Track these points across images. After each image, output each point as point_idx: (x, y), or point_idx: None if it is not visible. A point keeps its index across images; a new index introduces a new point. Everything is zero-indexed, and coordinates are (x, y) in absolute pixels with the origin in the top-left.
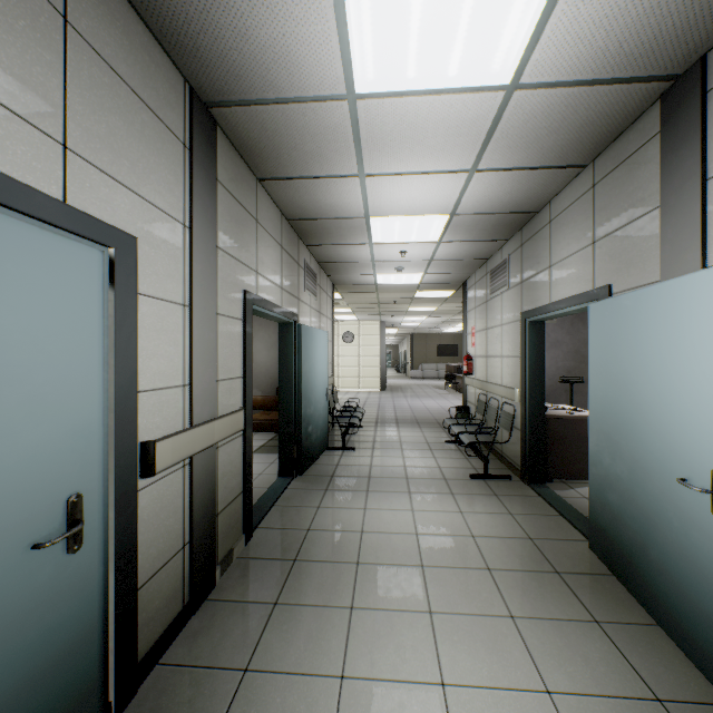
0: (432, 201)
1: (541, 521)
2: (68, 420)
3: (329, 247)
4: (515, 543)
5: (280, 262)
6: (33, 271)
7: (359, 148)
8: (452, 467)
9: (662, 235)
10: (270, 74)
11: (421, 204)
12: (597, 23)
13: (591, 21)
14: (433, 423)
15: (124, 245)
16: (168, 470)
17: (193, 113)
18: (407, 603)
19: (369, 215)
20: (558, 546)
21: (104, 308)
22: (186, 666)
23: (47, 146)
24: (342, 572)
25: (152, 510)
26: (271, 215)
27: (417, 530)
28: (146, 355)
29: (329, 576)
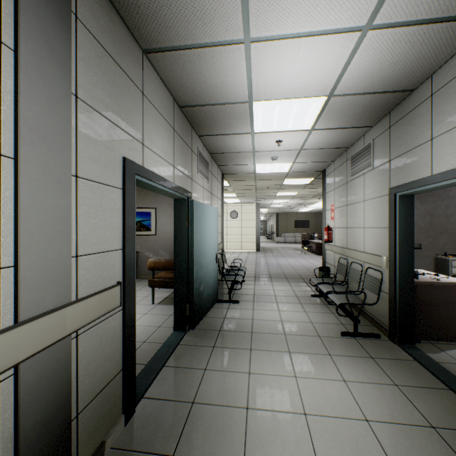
0: (314, 77)
1: (434, 399)
2: None
3: (217, 138)
4: (418, 434)
5: (171, 142)
6: None
7: None
8: (323, 322)
9: None
10: None
11: (303, 82)
12: None
13: None
14: (298, 278)
15: None
16: None
17: None
18: None
19: (252, 99)
20: None
21: None
22: None
23: None
24: None
25: None
26: (161, 95)
27: (304, 408)
28: None
29: None
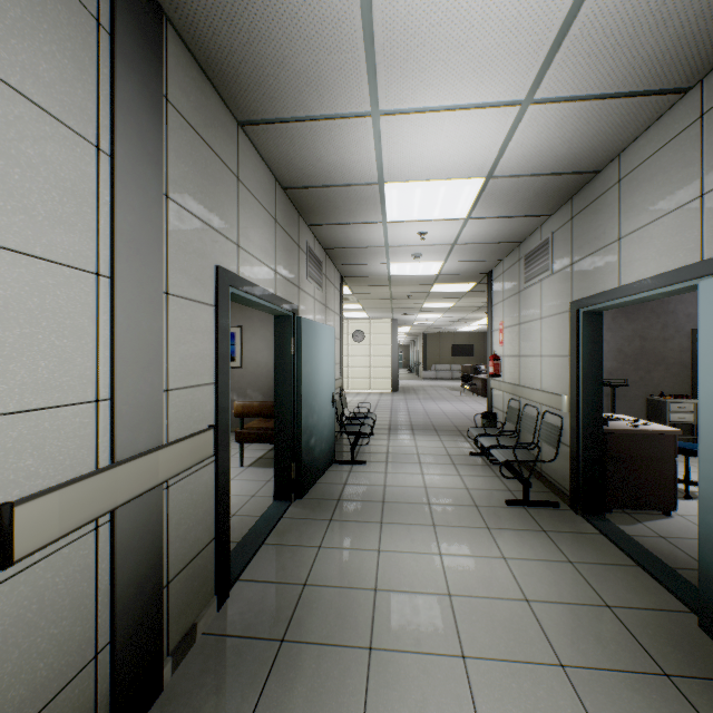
0: (465, 155)
1: (616, 576)
2: None
3: (335, 228)
4: (588, 614)
5: (273, 239)
6: None
7: (372, 64)
8: (483, 488)
9: None
10: None
11: (451, 161)
12: None
13: None
14: (453, 431)
15: None
16: (59, 542)
17: None
18: None
19: (383, 180)
20: (652, 622)
21: None
22: None
23: None
24: (348, 666)
25: (14, 622)
26: (260, 177)
27: (449, 589)
28: None
29: (328, 674)
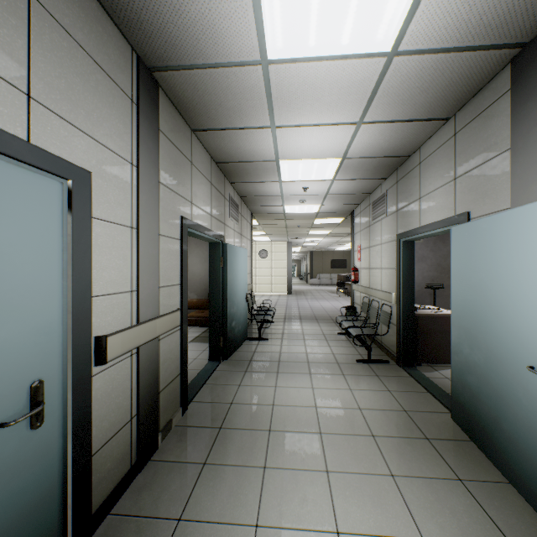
0: (328, 147)
1: (413, 397)
2: (31, 320)
3: (248, 184)
4: (393, 414)
5: (210, 195)
6: (0, 197)
7: (271, 105)
8: (343, 353)
9: (512, 171)
10: (199, 43)
11: (319, 150)
12: None
13: None
14: (328, 319)
15: (80, 178)
16: (118, 359)
17: (139, 75)
18: (308, 463)
19: (279, 159)
20: (427, 417)
21: (63, 228)
22: (132, 516)
23: (13, 95)
24: (257, 437)
25: (104, 391)
26: (202, 159)
27: (316, 404)
28: (99, 267)
29: (247, 441)
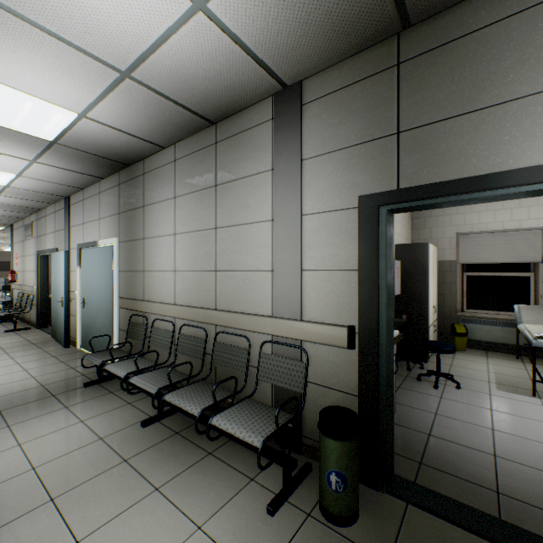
0: None
1: (38, 336)
2: None
3: None
4: (20, 342)
5: None
6: None
7: None
8: None
9: (65, 237)
10: None
11: None
12: (31, 186)
13: (29, 185)
14: None
15: None
16: None
17: None
18: None
19: None
20: (40, 339)
21: None
22: None
23: None
24: None
25: None
26: None
27: None
28: None
29: None
